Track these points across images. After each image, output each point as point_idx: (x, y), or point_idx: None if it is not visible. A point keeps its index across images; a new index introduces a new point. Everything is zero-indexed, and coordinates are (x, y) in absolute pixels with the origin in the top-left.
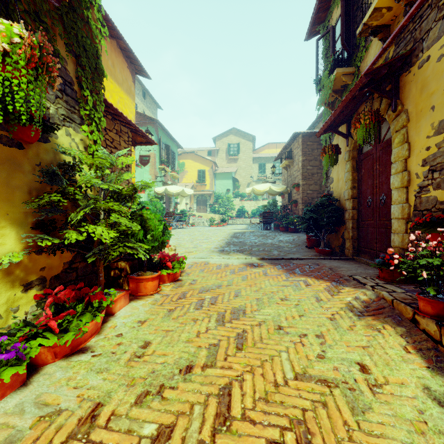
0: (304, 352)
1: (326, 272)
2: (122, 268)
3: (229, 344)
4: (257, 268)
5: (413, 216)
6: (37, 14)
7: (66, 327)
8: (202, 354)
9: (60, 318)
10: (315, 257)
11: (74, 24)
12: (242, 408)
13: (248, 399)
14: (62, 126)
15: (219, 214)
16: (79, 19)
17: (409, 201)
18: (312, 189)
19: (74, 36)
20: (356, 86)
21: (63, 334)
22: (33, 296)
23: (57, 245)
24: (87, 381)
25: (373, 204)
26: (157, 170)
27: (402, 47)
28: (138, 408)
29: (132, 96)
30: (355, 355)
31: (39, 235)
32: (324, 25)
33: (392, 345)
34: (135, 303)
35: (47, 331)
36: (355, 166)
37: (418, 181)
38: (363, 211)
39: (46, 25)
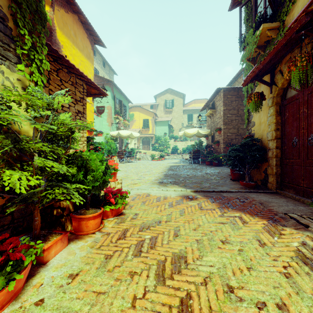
0: None
1: (258, 207)
2: (64, 207)
3: None
4: (192, 200)
5: None
6: None
7: None
8: None
9: None
10: (241, 189)
11: None
12: None
13: None
14: None
15: (159, 151)
16: None
17: None
18: (231, 132)
19: None
20: (293, 28)
21: None
22: None
23: None
24: None
25: (299, 144)
26: (112, 119)
27: None
28: None
29: (91, 60)
30: None
31: None
32: None
33: None
34: (74, 245)
35: None
36: (278, 111)
37: None
38: (288, 150)
39: None
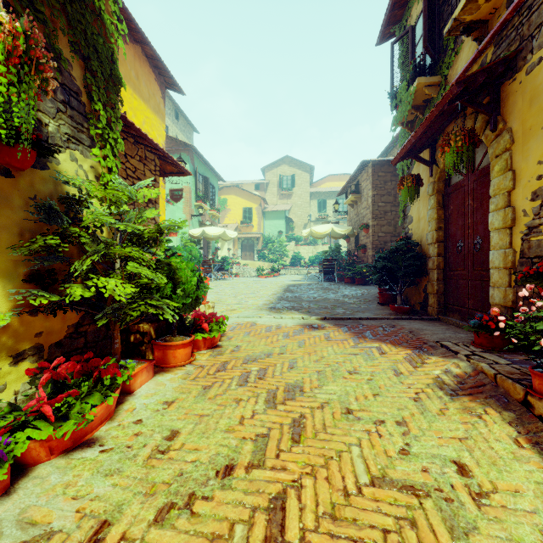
0: (381, 445)
1: (405, 336)
2: (145, 332)
3: (282, 434)
4: (317, 330)
5: (519, 265)
6: (31, 2)
7: (65, 413)
8: (247, 448)
9: (58, 401)
10: (390, 316)
11: (82, 17)
12: (300, 530)
13: (309, 515)
14: (65, 149)
15: (269, 262)
16: (88, 11)
17: (514, 246)
18: (385, 230)
19: (82, 32)
20: (445, 98)
21: (62, 422)
22: (24, 371)
23: (58, 303)
24: (91, 489)
25: (465, 249)
26: (192, 207)
27: (504, 48)
28: (158, 528)
29: (161, 115)
30: (450, 450)
31: (32, 291)
32: (400, 25)
33: (498, 437)
34: (161, 377)
35: (40, 419)
36: (441, 202)
37: (526, 220)
38: (452, 258)
39: (43, 16)
